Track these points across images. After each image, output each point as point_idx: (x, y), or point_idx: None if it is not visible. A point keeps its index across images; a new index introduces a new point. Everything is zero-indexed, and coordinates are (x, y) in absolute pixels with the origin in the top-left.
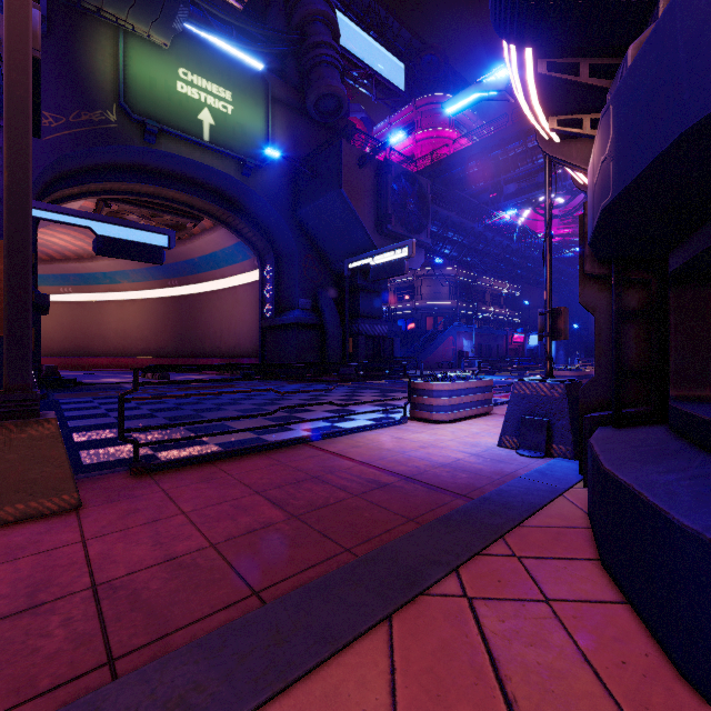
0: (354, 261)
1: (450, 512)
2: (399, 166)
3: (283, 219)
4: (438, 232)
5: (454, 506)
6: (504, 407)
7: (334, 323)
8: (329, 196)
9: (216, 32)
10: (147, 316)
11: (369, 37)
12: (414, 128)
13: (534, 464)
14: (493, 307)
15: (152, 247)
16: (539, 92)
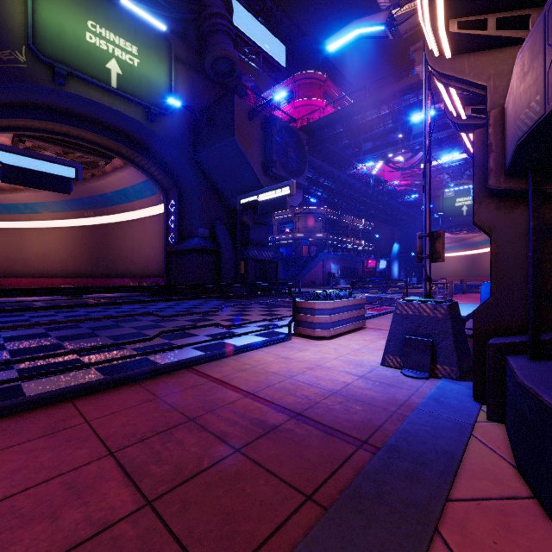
0: (245, 198)
1: (357, 479)
2: (282, 120)
3: (185, 160)
4: (312, 178)
5: (359, 462)
6: (373, 320)
7: (228, 249)
8: (223, 142)
9: None
10: (65, 242)
11: (257, 21)
12: (293, 97)
13: (424, 388)
14: (353, 238)
15: (60, 177)
16: None
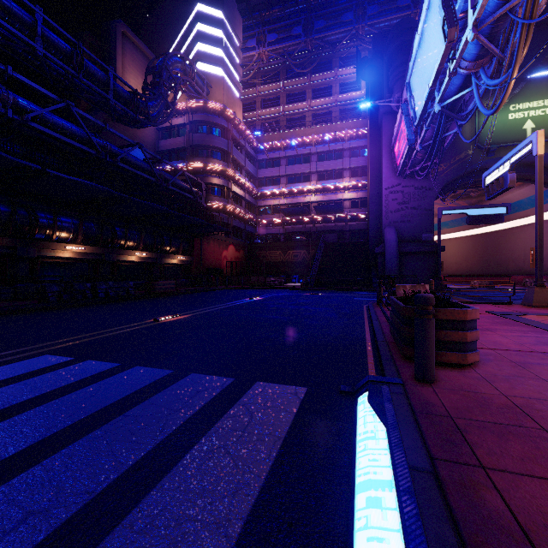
0: None
1: None
2: None
3: None
4: None
5: None
6: None
7: None
8: None
9: (537, 70)
10: (459, 248)
11: None
12: None
13: None
14: None
15: (496, 215)
16: None
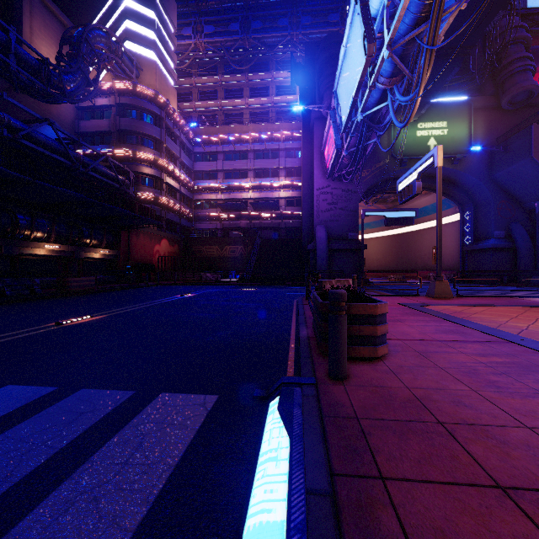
0: None
1: None
2: None
3: (481, 182)
4: None
5: None
6: None
7: (526, 246)
8: (520, 163)
9: (438, 96)
10: (379, 246)
11: None
12: None
13: None
14: None
15: (408, 218)
16: None
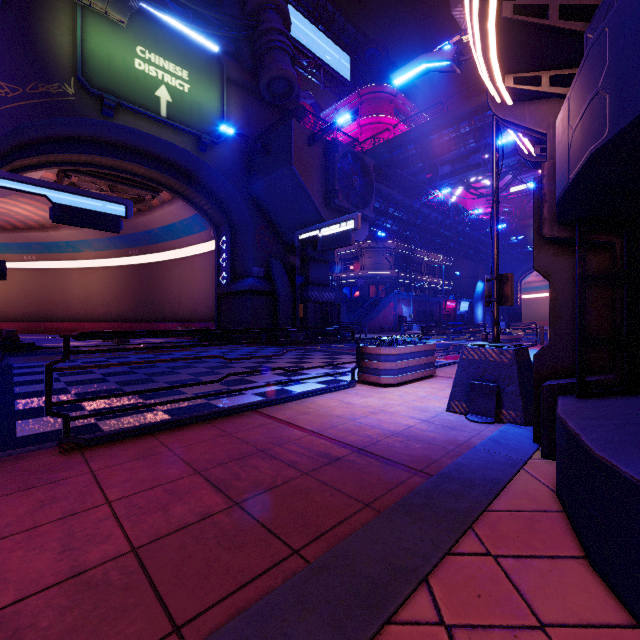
0: (304, 233)
1: (409, 494)
2: (345, 145)
3: (238, 193)
4: (380, 208)
5: (413, 484)
6: (446, 369)
7: (286, 290)
8: (280, 171)
9: (172, 14)
10: (108, 283)
11: (317, 30)
12: (359, 114)
13: (486, 431)
14: (429, 276)
15: (109, 216)
16: (499, 45)
